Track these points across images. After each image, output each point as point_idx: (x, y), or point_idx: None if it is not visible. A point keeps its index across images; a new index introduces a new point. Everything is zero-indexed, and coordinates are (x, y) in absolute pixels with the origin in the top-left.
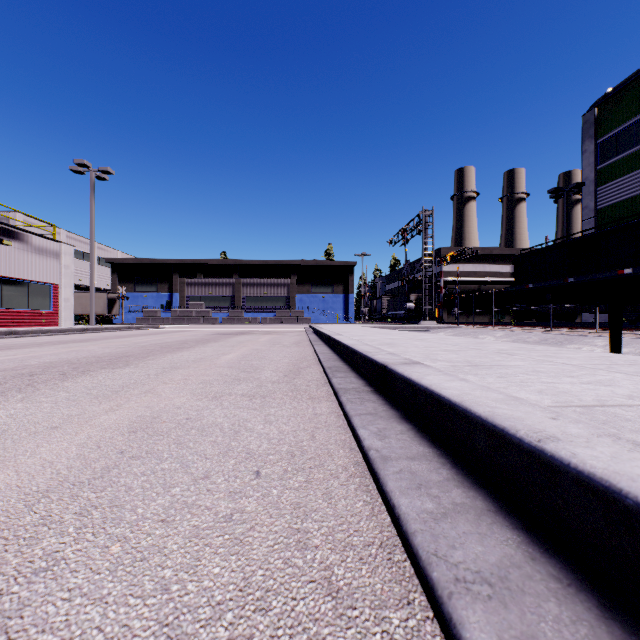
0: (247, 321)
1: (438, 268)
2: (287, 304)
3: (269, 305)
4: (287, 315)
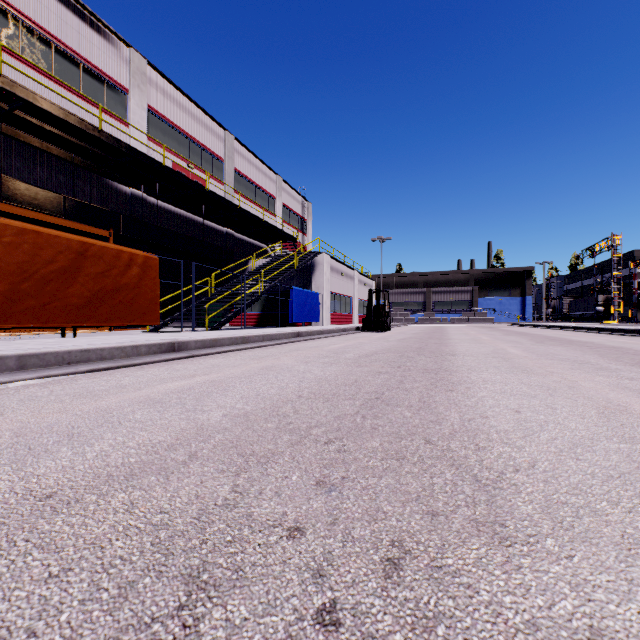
0: (438, 321)
1: (631, 270)
2: (470, 307)
3: (454, 308)
4: (471, 316)
